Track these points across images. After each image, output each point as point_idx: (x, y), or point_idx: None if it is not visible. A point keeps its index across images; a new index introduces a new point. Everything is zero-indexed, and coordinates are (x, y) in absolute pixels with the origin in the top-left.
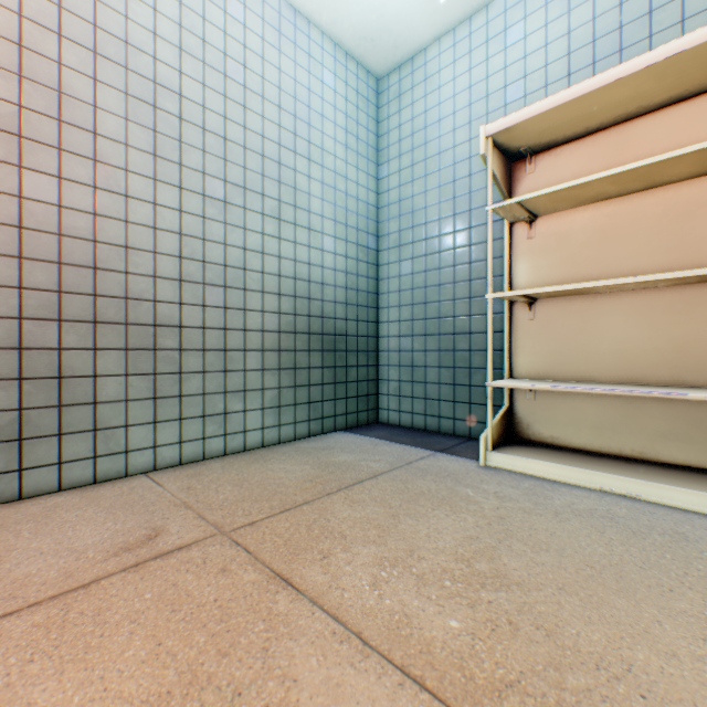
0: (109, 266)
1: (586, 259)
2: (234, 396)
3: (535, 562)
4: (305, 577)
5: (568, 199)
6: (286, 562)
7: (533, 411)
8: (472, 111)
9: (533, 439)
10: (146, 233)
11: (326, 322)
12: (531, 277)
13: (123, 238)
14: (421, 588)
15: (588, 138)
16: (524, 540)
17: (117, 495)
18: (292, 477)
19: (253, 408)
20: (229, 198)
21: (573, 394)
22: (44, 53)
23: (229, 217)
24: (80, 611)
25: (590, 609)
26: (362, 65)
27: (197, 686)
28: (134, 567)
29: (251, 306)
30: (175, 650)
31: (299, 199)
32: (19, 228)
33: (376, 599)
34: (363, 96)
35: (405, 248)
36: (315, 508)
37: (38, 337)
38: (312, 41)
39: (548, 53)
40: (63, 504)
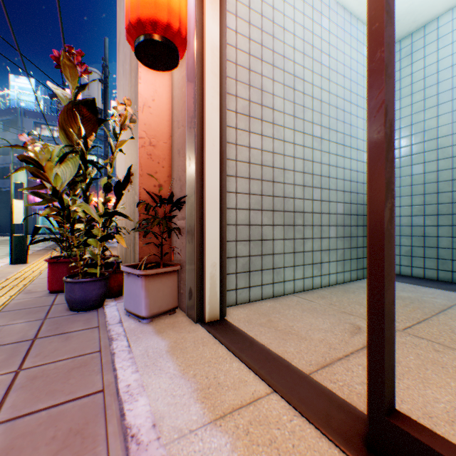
0: (277, 180)
1: None
2: (324, 252)
3: None
4: None
5: None
6: None
7: None
8: None
9: None
10: (290, 160)
11: (364, 207)
12: None
13: (282, 164)
14: None
15: None
16: None
17: (296, 304)
18: None
19: (332, 260)
20: (322, 135)
21: None
22: (256, 71)
23: (322, 147)
24: None
25: None
26: None
27: None
28: None
29: (331, 199)
30: None
31: (352, 131)
32: (248, 163)
33: None
34: None
35: (416, 156)
36: (438, 323)
37: (254, 219)
38: (357, 31)
39: None
40: (275, 306)
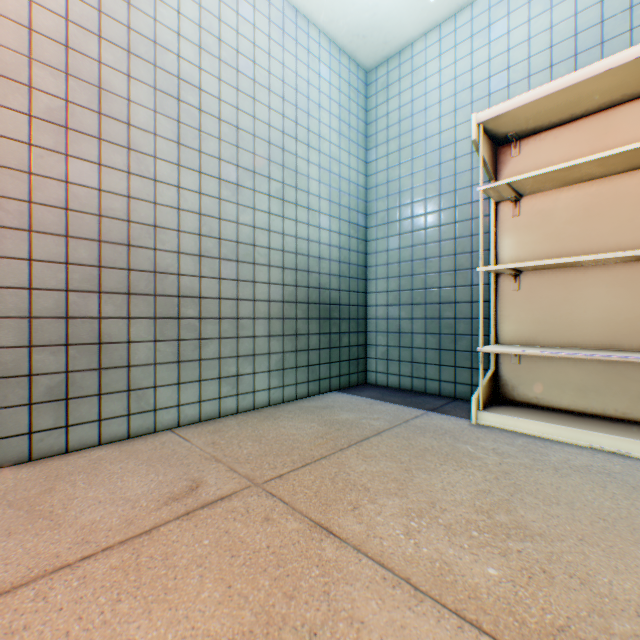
0: (141, 243)
1: (569, 234)
2: (245, 359)
3: (550, 515)
4: (342, 526)
5: (554, 180)
6: (321, 512)
7: (517, 374)
8: (457, 100)
9: (517, 399)
10: (171, 213)
11: (322, 292)
12: (516, 252)
13: (152, 218)
14: (452, 537)
15: (572, 124)
16: (533, 494)
17: (151, 449)
18: (303, 434)
19: (261, 370)
20: (240, 181)
21: (557, 359)
22: (86, 53)
23: (240, 198)
24: (149, 555)
25: (614, 559)
26: (353, 59)
27: (274, 626)
28: (185, 515)
29: (259, 278)
30: (244, 592)
31: (300, 181)
32: (66, 209)
33: (413, 547)
34: (354, 87)
35: (393, 225)
36: (333, 463)
37: (81, 307)
38: (310, 38)
39: (531, 46)
40: (106, 457)
